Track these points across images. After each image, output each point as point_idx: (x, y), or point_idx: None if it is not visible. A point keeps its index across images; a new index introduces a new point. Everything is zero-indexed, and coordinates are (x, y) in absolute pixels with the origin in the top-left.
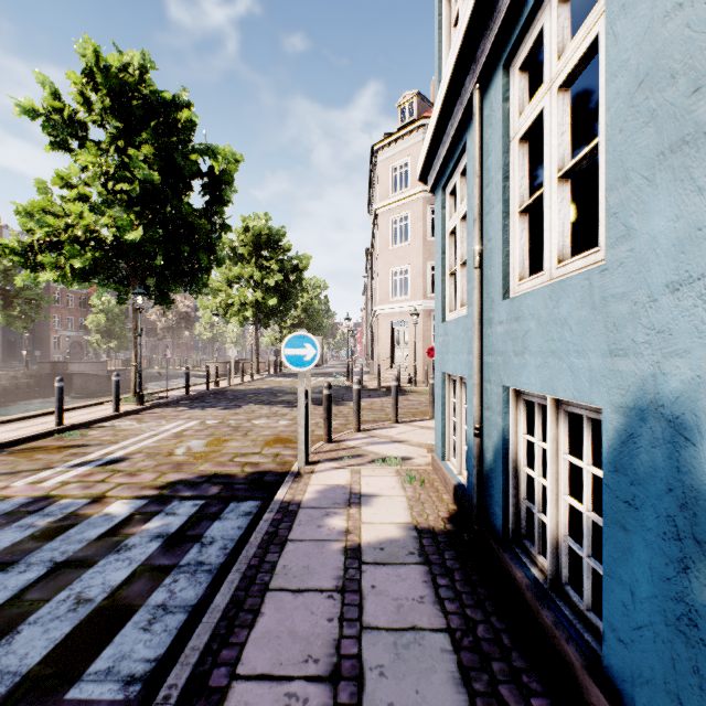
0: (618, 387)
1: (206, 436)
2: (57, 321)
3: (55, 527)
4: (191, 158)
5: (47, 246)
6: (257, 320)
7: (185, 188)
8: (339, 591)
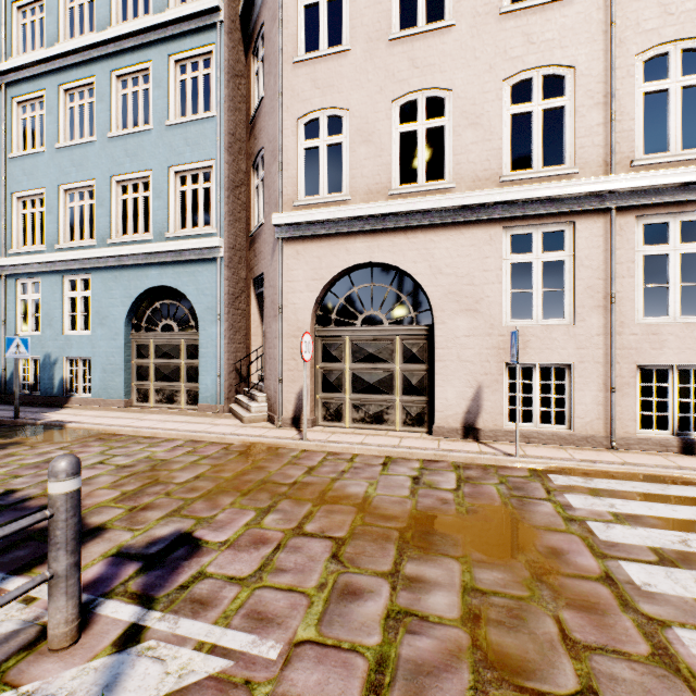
0: (44, 353)
1: None
2: None
3: None
4: None
5: None
6: None
7: None
8: None
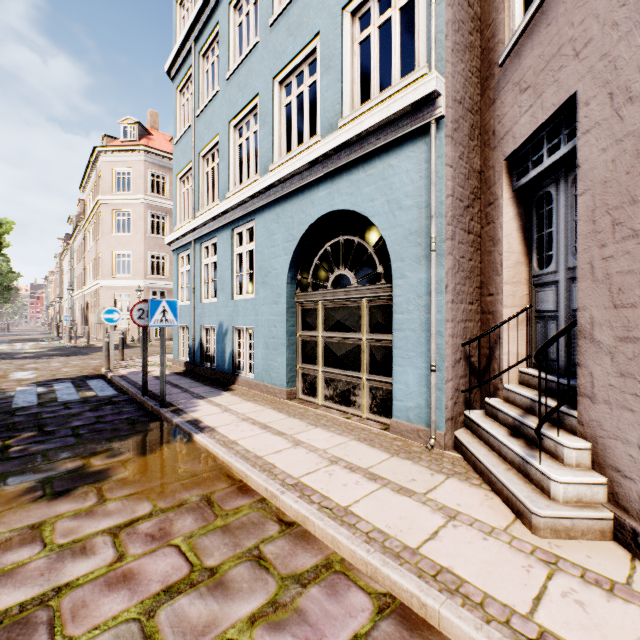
0: (218, 322)
1: (5, 373)
2: None
3: (5, 393)
4: None
5: None
6: None
7: None
8: (158, 379)
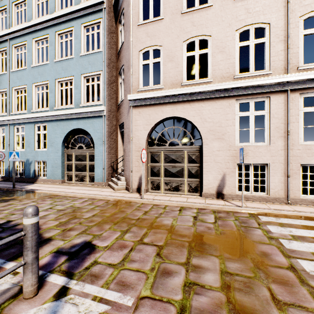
0: (26, 158)
1: None
2: None
3: None
4: None
5: None
6: None
7: None
8: None
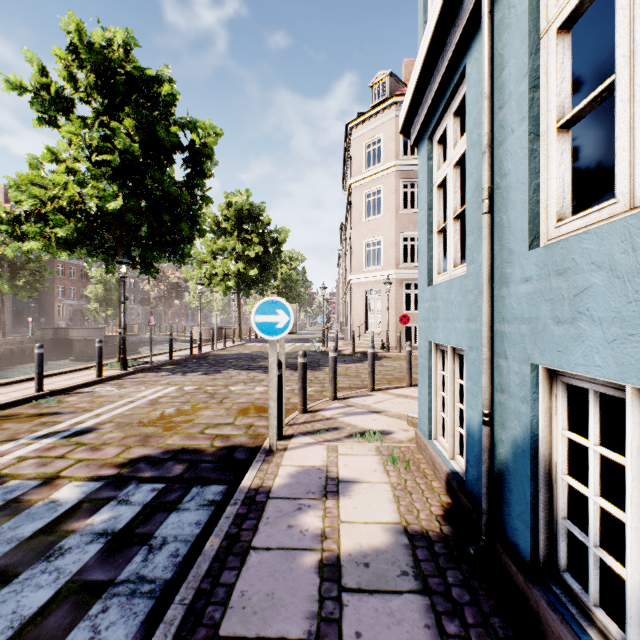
0: None
1: (181, 403)
2: (62, 291)
3: None
4: (172, 131)
5: (35, 217)
6: (239, 289)
7: (167, 161)
8: None
